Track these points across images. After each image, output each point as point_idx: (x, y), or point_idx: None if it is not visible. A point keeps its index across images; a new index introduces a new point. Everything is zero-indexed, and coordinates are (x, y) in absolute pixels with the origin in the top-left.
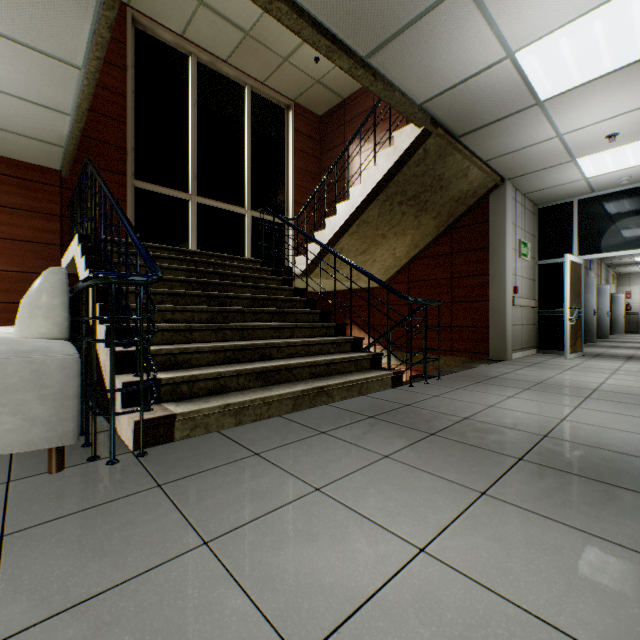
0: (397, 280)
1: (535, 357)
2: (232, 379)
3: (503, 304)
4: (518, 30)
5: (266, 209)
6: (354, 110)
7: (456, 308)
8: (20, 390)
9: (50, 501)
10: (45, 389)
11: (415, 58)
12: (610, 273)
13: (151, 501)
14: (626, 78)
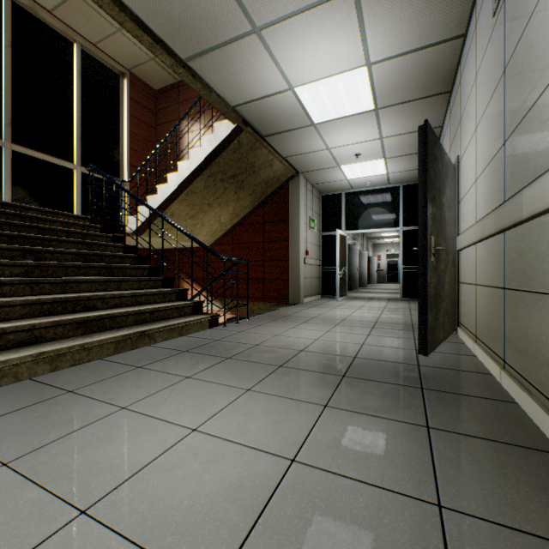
0: (224, 242)
1: (319, 300)
2: (49, 330)
3: (298, 263)
4: (295, 74)
5: (96, 169)
6: (188, 93)
7: (267, 265)
8: None
9: None
10: None
11: (226, 72)
12: (369, 243)
13: None
14: (360, 121)
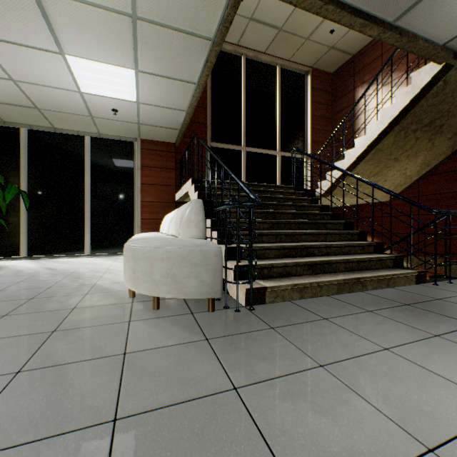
0: (405, 195)
1: None
2: (292, 268)
3: None
4: None
5: (297, 150)
6: (362, 62)
7: None
8: (198, 265)
9: (218, 326)
10: (208, 266)
11: (443, 8)
12: None
13: (272, 336)
14: None
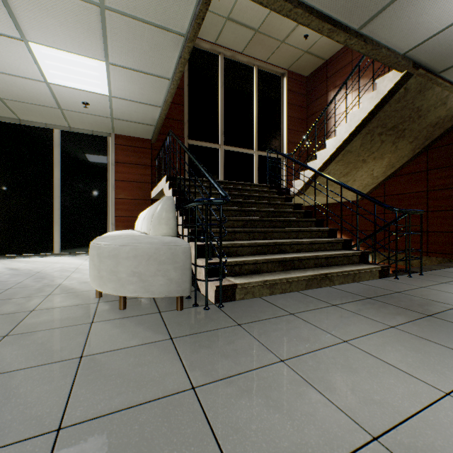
0: (373, 194)
1: None
2: (264, 264)
3: None
4: None
5: (272, 149)
6: (334, 67)
7: (432, 216)
8: (166, 263)
9: (185, 324)
10: (176, 263)
11: (402, 19)
12: None
13: (238, 332)
14: None
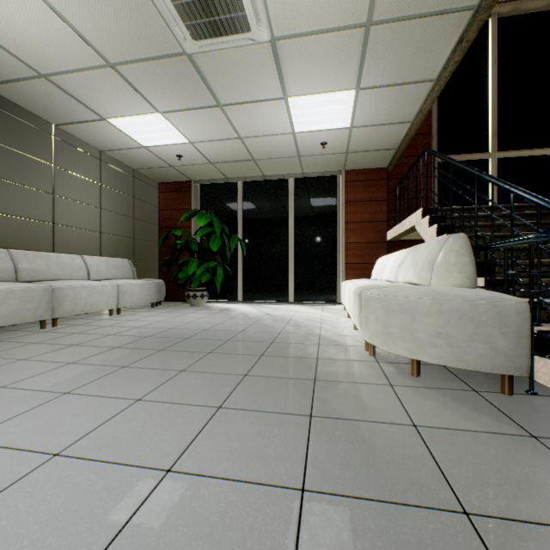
0: None
1: None
2: None
3: None
4: None
5: None
6: None
7: None
8: (487, 326)
9: (539, 420)
10: (504, 327)
11: None
12: None
13: None
14: None
